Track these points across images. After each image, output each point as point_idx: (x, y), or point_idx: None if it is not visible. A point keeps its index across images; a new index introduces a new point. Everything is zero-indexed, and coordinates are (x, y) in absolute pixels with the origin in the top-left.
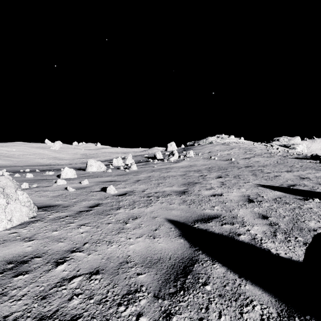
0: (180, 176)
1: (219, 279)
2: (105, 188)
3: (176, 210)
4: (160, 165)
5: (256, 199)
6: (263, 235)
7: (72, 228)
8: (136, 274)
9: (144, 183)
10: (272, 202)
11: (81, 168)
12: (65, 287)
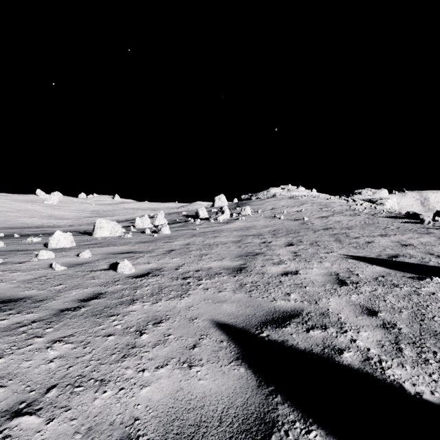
0: (234, 243)
1: None
2: (117, 264)
3: (230, 302)
4: (204, 227)
5: (349, 279)
6: (381, 351)
7: (36, 350)
8: None
9: (179, 255)
10: (373, 285)
11: (86, 232)
12: None
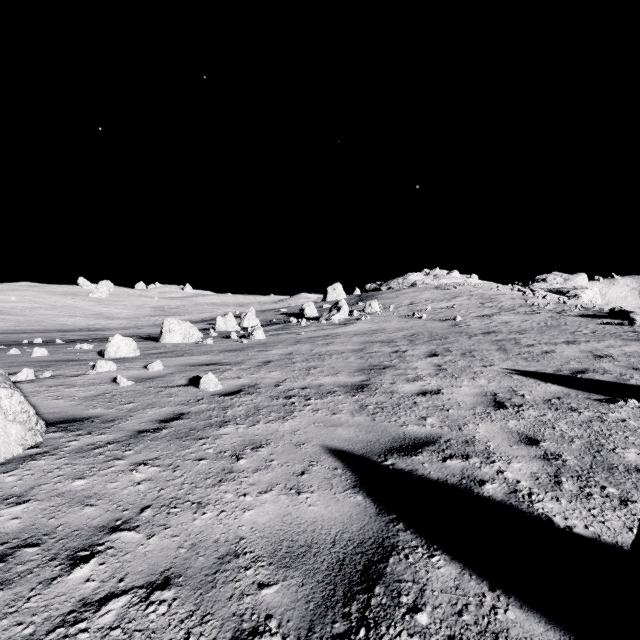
0: (354, 352)
1: (447, 595)
2: (198, 378)
3: (347, 427)
4: (313, 331)
5: (510, 401)
6: (533, 484)
7: (119, 472)
8: (256, 586)
9: (278, 368)
10: (543, 408)
11: (150, 337)
12: (86, 626)
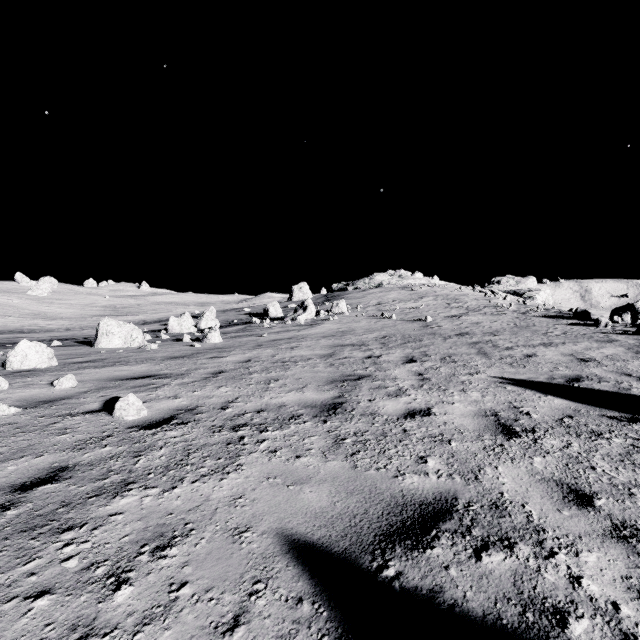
0: (322, 358)
1: None
2: (118, 400)
3: (317, 483)
4: (277, 332)
5: (518, 423)
6: None
7: None
8: None
9: (230, 382)
10: (561, 434)
11: (87, 340)
12: None
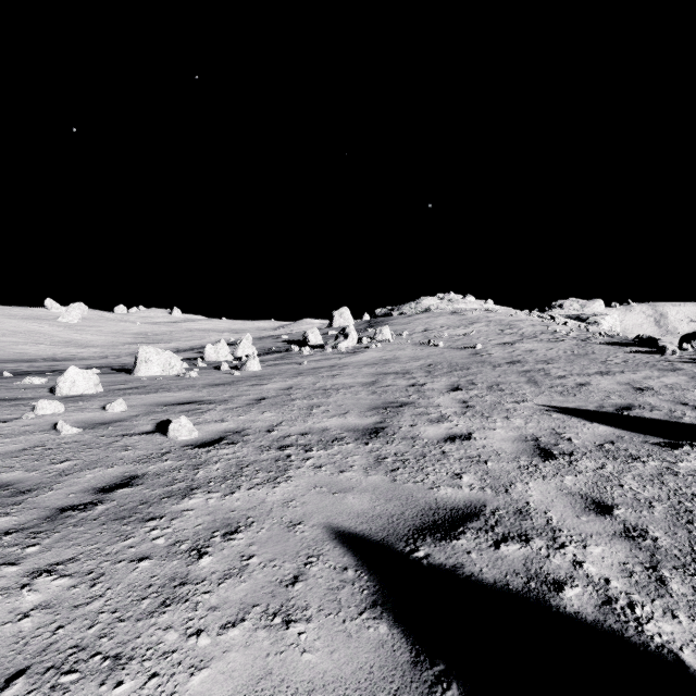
0: (364, 386)
1: None
2: (168, 423)
3: (359, 492)
4: (317, 360)
5: (557, 447)
6: (629, 585)
7: None
8: None
9: (273, 408)
10: (598, 457)
11: (124, 368)
12: None
